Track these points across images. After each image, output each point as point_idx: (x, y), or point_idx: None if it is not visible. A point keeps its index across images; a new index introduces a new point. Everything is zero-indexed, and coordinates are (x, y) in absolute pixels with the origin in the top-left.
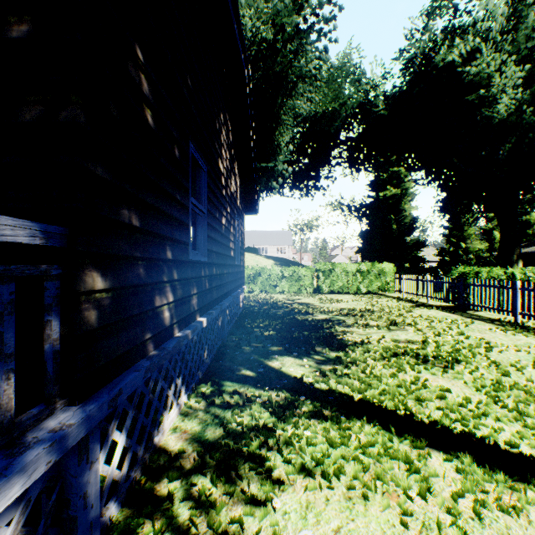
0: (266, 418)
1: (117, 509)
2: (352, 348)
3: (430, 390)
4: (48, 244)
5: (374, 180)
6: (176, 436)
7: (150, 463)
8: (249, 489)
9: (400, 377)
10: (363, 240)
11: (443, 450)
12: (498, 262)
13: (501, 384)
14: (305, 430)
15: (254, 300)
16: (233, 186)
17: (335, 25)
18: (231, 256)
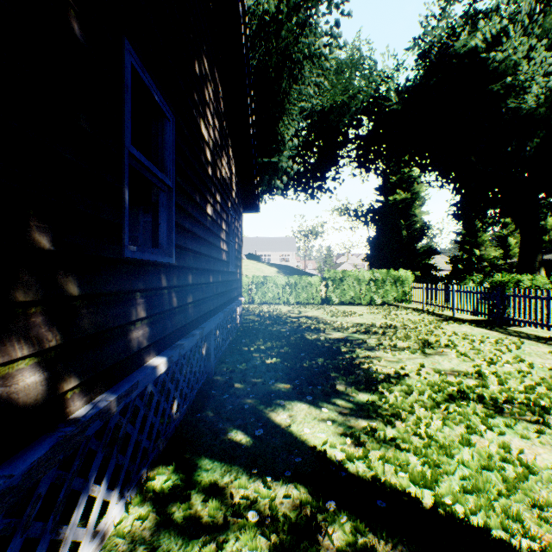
0: None
1: None
2: (387, 386)
3: (540, 478)
4: None
5: (383, 184)
6: None
7: None
8: None
9: (477, 444)
10: (371, 247)
11: None
12: (519, 270)
13: None
14: None
15: (255, 313)
16: (226, 171)
17: None
18: (223, 259)
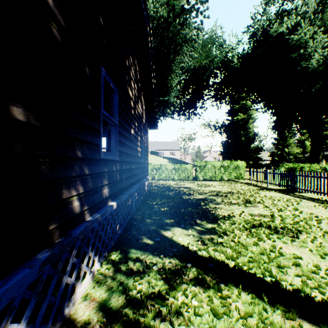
0: (160, 285)
1: None
2: (222, 220)
3: (285, 258)
4: None
5: (230, 110)
6: (85, 305)
7: None
8: None
9: (261, 245)
10: (223, 147)
11: (312, 321)
12: (310, 161)
13: None
14: (192, 300)
15: (155, 185)
16: (140, 109)
17: (207, 6)
18: (139, 156)
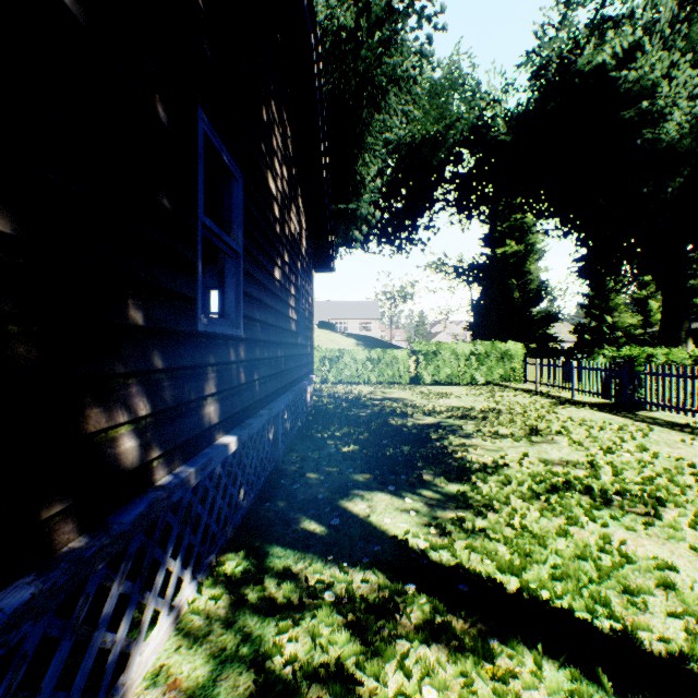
0: (342, 643)
1: None
2: (481, 476)
3: (638, 567)
4: None
5: (490, 233)
6: None
7: None
8: None
9: (575, 535)
10: (474, 312)
11: None
12: (660, 342)
13: None
14: (424, 687)
15: (328, 394)
16: (295, 225)
17: (443, 5)
18: (292, 330)
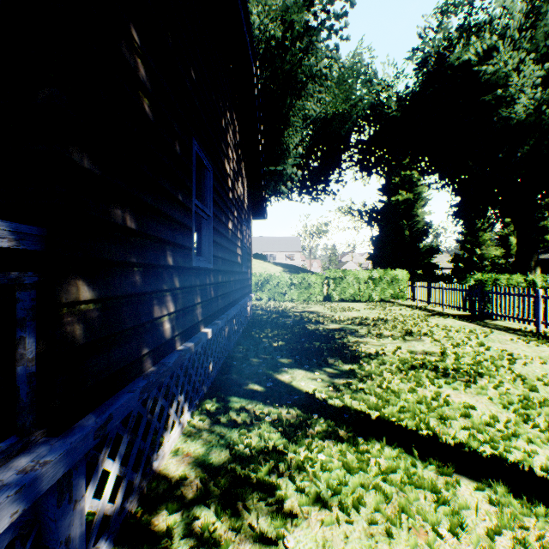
0: (276, 439)
1: (108, 548)
2: (366, 360)
3: (453, 407)
4: (20, 247)
5: (386, 185)
6: (178, 460)
7: (148, 492)
8: (258, 523)
9: (420, 392)
10: (374, 246)
11: (473, 477)
12: (515, 269)
13: (530, 400)
14: (319, 454)
15: (262, 308)
16: (240, 189)
17: (347, 22)
18: (239, 262)
